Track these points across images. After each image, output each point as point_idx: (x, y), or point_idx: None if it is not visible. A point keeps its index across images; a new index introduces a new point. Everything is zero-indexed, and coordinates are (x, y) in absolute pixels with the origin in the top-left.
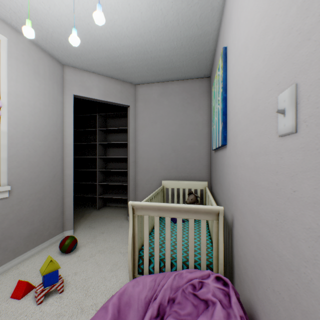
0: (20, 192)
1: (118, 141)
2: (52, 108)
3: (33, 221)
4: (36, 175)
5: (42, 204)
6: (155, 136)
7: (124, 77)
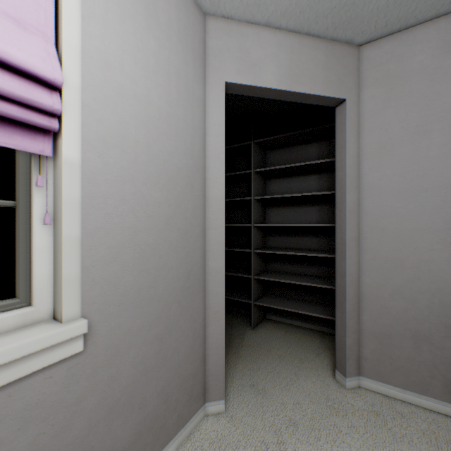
0: (114, 330)
1: (290, 194)
2: (183, 112)
3: (143, 399)
4: (151, 279)
5: (162, 350)
6: (425, 170)
7: (340, 20)
